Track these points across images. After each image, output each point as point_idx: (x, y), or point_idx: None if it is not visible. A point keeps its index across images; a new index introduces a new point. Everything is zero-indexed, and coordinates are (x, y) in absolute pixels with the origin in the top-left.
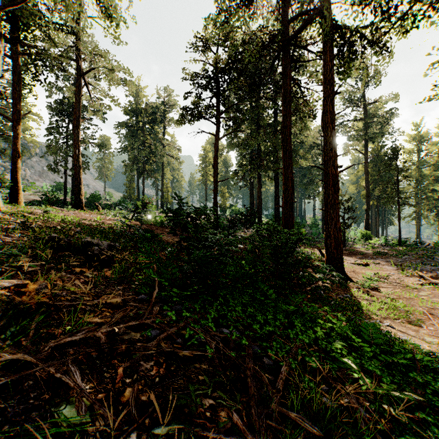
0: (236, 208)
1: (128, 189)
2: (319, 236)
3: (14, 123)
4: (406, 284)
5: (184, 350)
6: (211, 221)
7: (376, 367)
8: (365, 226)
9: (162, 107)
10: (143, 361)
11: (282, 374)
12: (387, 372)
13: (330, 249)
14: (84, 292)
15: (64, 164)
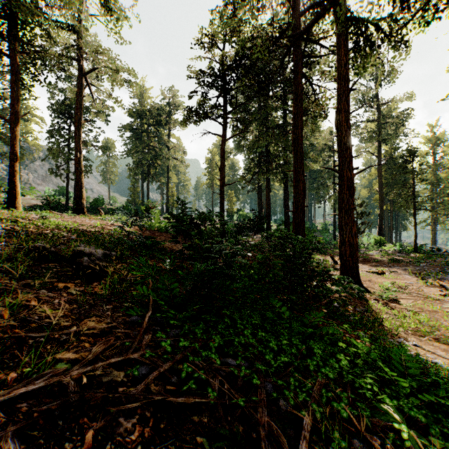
0: (244, 212)
1: (132, 193)
2: (331, 242)
3: (12, 125)
4: (427, 295)
5: (178, 396)
6: (217, 228)
7: (419, 411)
8: (379, 231)
9: (167, 109)
10: (123, 417)
11: (305, 429)
12: (431, 417)
13: (345, 257)
14: (63, 315)
15: (66, 167)
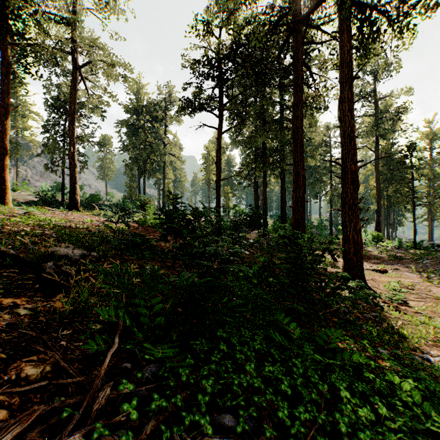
0: (240, 208)
1: (129, 189)
2: None
3: (2, 118)
4: (437, 296)
5: None
6: (213, 224)
7: None
8: (376, 227)
9: (163, 105)
10: None
11: None
12: None
13: (349, 255)
14: None
15: (62, 163)
